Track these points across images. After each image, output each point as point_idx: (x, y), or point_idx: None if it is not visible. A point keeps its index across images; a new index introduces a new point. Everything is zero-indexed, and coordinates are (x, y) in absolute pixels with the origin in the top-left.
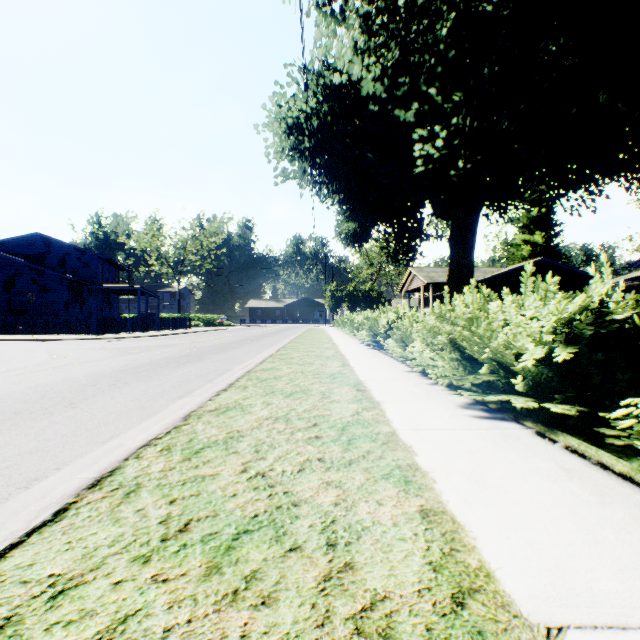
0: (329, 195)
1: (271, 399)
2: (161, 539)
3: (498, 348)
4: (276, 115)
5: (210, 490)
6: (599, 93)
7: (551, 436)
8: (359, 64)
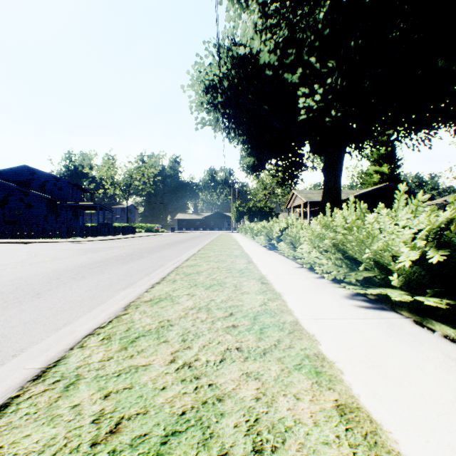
0: (236, 137)
1: (194, 291)
2: (91, 443)
3: (377, 251)
4: (197, 79)
5: (142, 382)
6: (438, 59)
7: (428, 325)
8: (258, 40)
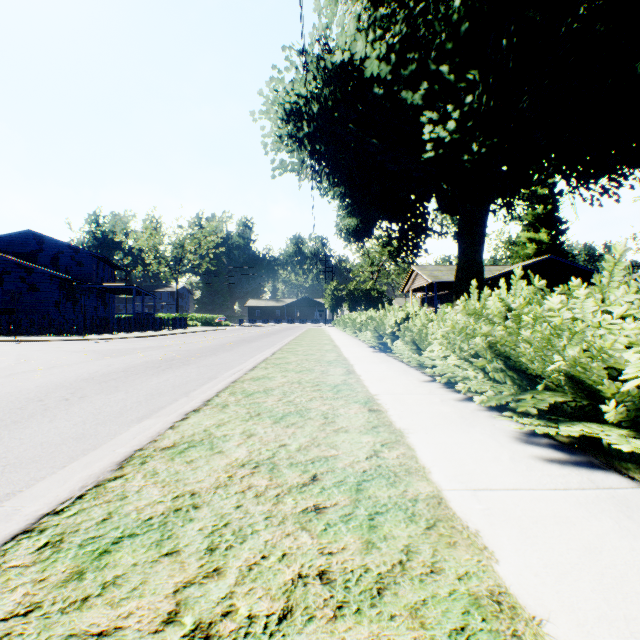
0: (330, 187)
1: (255, 426)
2: None
3: (578, 359)
4: (273, 102)
5: None
6: (635, 64)
7: None
8: (363, 41)
